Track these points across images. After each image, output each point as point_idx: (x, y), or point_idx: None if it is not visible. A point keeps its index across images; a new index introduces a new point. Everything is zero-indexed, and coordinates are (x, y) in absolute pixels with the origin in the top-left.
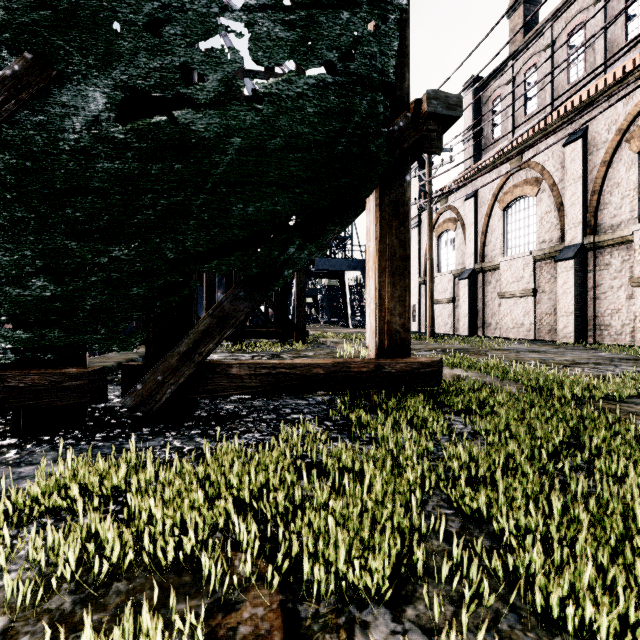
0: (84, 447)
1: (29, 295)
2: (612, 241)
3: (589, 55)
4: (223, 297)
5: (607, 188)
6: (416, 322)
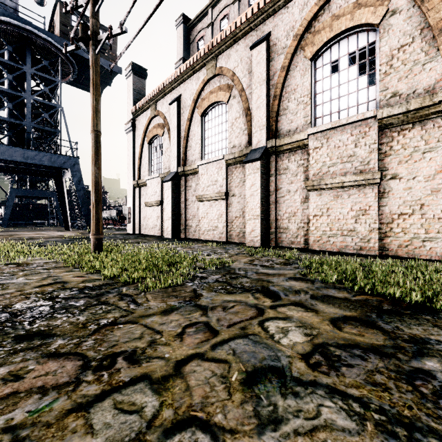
0: None
1: None
2: (290, 145)
3: None
4: None
5: (286, 94)
6: (131, 224)
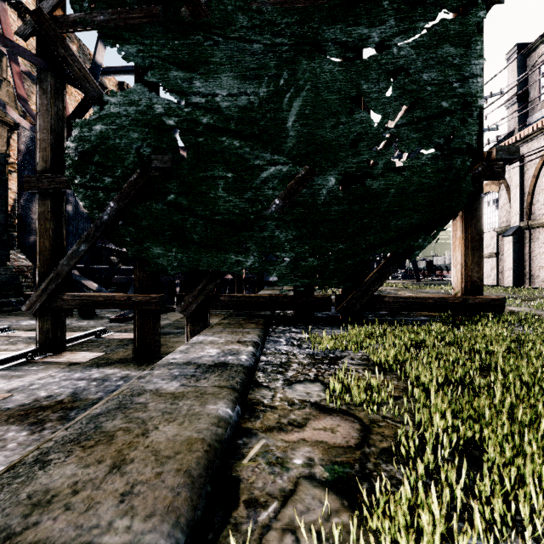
0: (335, 327)
1: (308, 265)
2: None
3: None
4: (382, 264)
5: None
6: None
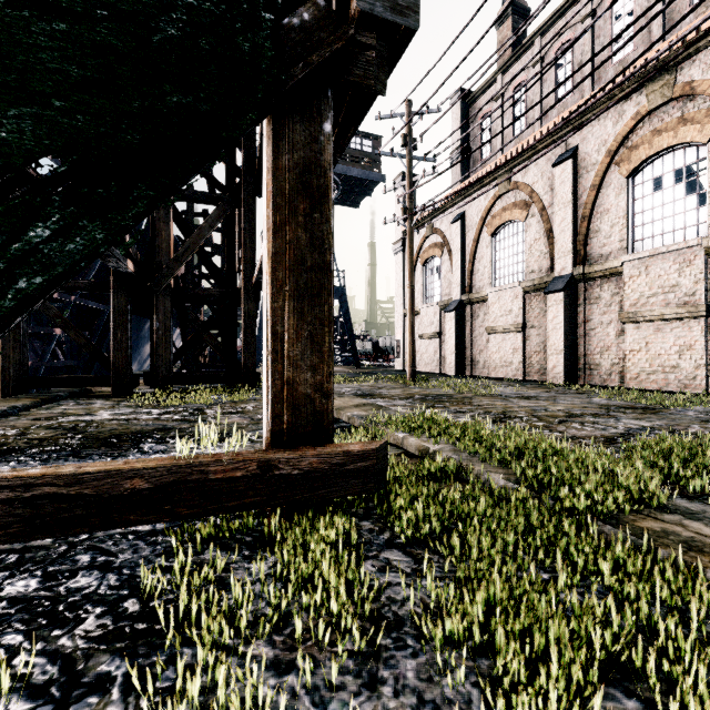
0: None
1: None
2: (602, 272)
3: (577, 75)
4: None
5: (597, 214)
6: (400, 359)
